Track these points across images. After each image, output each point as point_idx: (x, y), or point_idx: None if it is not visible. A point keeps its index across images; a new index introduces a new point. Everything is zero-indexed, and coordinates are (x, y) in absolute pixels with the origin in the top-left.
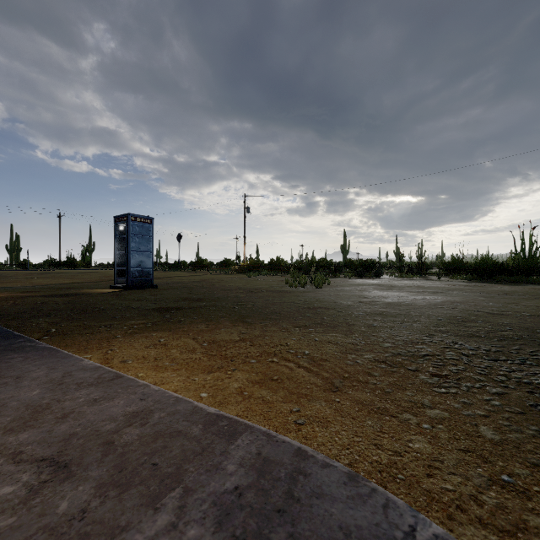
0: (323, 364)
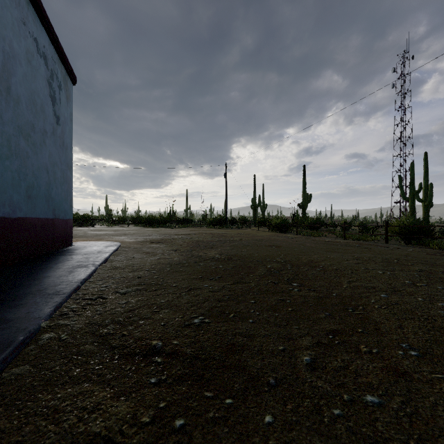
0: (85, 240)
